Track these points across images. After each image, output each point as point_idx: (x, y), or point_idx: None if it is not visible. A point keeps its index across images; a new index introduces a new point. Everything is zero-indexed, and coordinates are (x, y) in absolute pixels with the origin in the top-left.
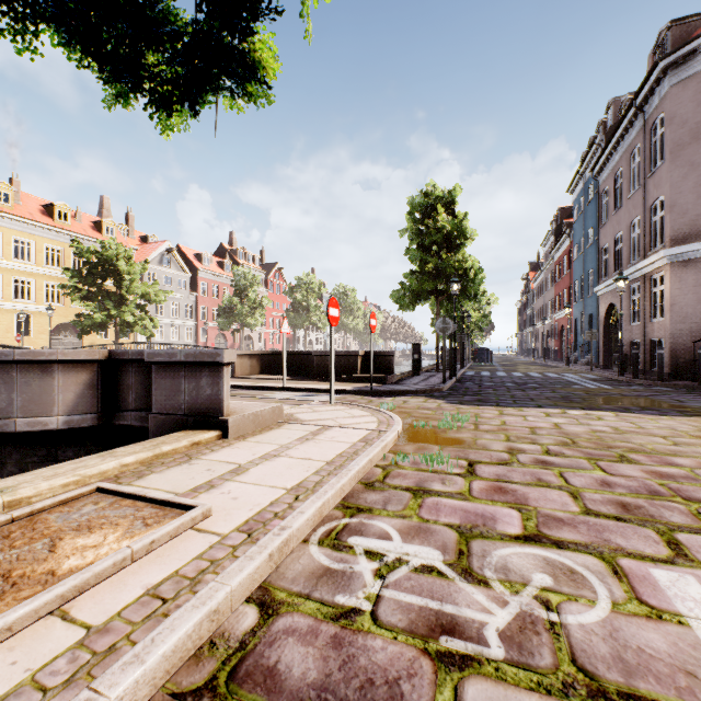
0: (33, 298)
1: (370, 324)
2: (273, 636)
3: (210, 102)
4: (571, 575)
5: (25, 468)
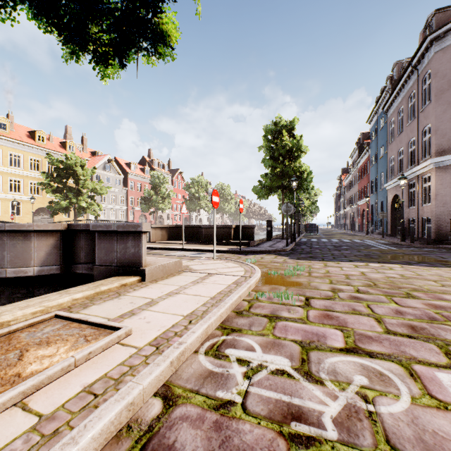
0: (22, 191)
1: (239, 207)
2: (172, 422)
3: (133, 58)
4: (380, 377)
5: (13, 301)
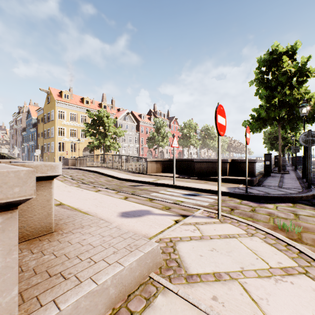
0: (76, 136)
1: (246, 137)
2: None
3: None
4: None
5: None
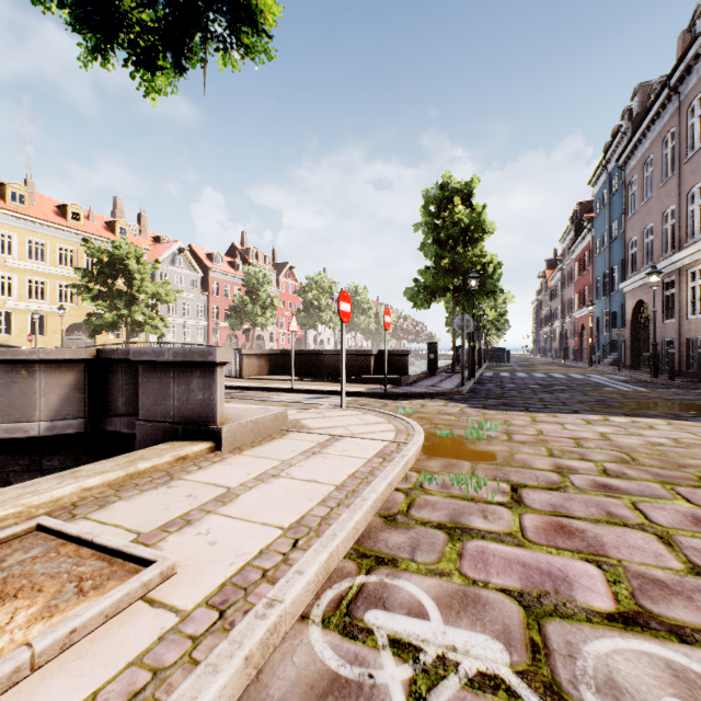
0: (47, 298)
1: (384, 321)
2: None
3: (201, 58)
4: None
5: (6, 478)
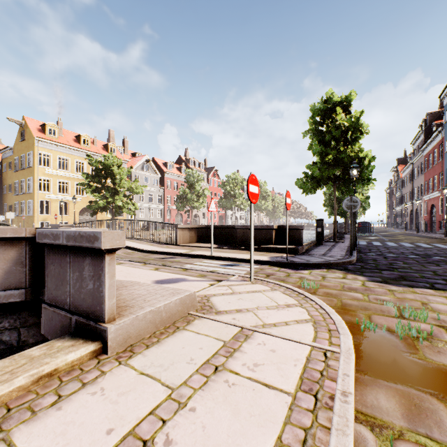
0: (69, 192)
1: (286, 202)
2: None
3: None
4: None
5: None
